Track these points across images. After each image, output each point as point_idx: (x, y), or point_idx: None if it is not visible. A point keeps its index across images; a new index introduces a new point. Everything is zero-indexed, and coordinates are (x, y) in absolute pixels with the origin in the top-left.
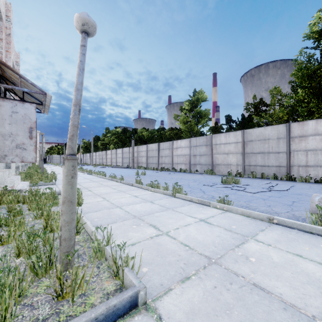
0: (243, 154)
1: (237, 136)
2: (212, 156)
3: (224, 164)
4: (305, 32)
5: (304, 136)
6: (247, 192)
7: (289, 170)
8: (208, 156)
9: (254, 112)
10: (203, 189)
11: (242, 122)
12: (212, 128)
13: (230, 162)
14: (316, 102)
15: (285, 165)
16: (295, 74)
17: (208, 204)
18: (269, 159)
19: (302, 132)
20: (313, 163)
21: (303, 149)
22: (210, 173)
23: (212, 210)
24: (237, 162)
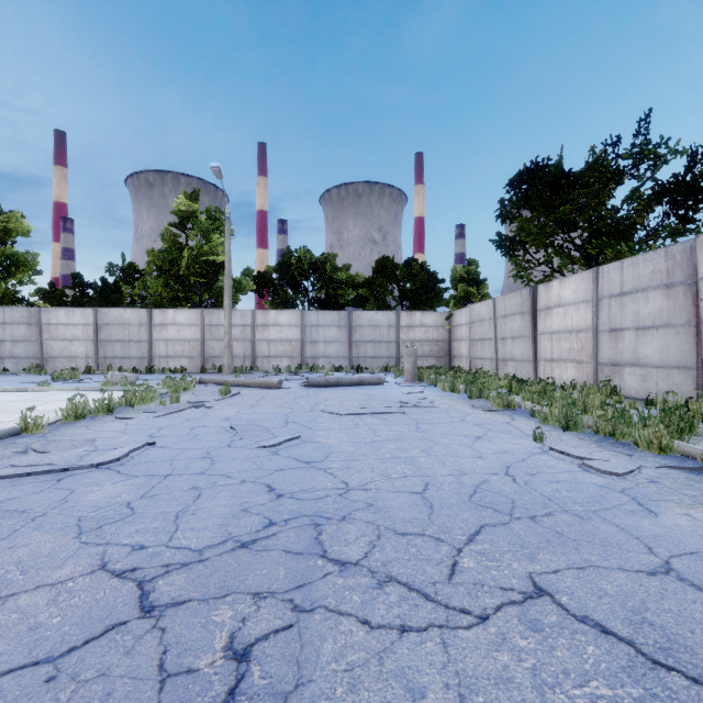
0: (97, 341)
1: (87, 316)
2: (42, 343)
3: (65, 356)
4: (175, 206)
5: (165, 325)
6: (80, 383)
7: (151, 362)
8: (32, 344)
9: (122, 279)
10: (21, 386)
11: (104, 290)
12: (43, 291)
13: (76, 353)
14: (180, 290)
15: (147, 357)
16: (156, 255)
17: (27, 390)
18: (130, 349)
19: (164, 320)
20: (173, 353)
21: (165, 338)
22: (36, 371)
23: (31, 392)
24: (88, 353)
